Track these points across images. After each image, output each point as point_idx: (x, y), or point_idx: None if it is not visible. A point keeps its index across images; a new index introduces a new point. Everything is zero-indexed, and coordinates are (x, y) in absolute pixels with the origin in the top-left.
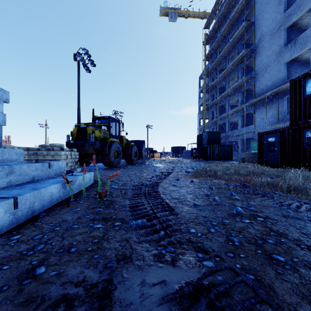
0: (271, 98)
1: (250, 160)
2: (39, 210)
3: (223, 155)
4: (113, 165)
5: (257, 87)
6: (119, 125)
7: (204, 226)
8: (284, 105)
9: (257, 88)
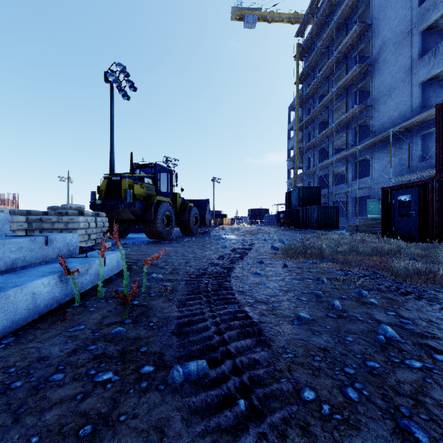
0: (398, 137)
1: (367, 229)
2: (3, 331)
3: (325, 222)
4: (161, 238)
5: (376, 120)
6: (171, 177)
7: (330, 380)
8: (418, 147)
9: (376, 122)
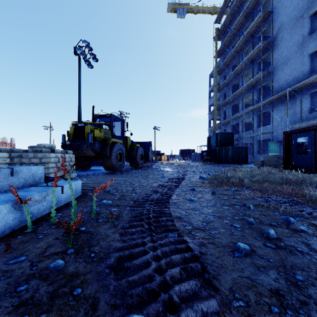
0: (293, 95)
1: (270, 164)
2: None
3: (237, 158)
4: (115, 170)
5: (276, 83)
6: (123, 125)
7: None
8: (308, 102)
9: (275, 84)
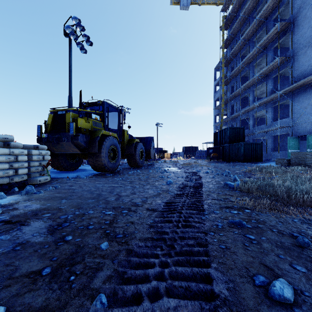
0: None
1: (301, 162)
2: None
3: (251, 156)
4: (106, 170)
5: (296, 69)
6: (119, 115)
7: None
8: None
9: (295, 71)
